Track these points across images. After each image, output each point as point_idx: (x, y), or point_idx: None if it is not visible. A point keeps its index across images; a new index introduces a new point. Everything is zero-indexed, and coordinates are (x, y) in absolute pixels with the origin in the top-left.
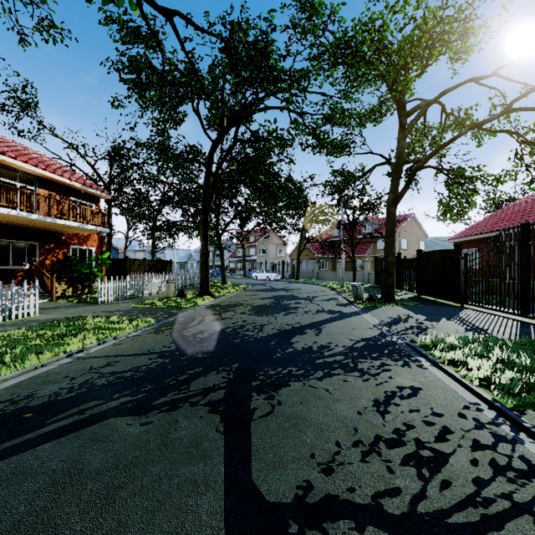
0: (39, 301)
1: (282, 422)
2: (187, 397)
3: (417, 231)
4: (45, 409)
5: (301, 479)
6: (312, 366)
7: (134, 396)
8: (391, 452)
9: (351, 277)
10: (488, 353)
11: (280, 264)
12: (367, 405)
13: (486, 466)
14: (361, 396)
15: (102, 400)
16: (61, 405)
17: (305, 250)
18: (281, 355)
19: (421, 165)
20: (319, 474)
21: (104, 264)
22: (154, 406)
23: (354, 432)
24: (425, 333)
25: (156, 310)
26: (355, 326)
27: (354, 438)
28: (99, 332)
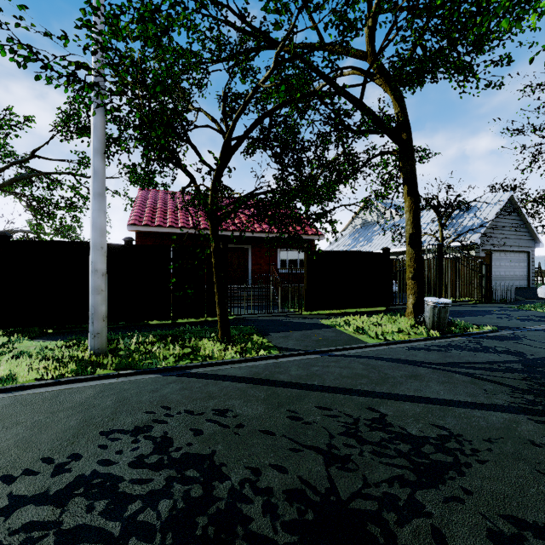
0: None
1: None
2: None
3: None
4: None
5: None
6: None
7: None
8: None
9: None
10: None
11: None
12: None
13: None
14: None
15: None
16: None
17: None
18: None
19: None
20: None
21: None
22: None
23: None
24: None
25: None
26: None
27: None
28: None
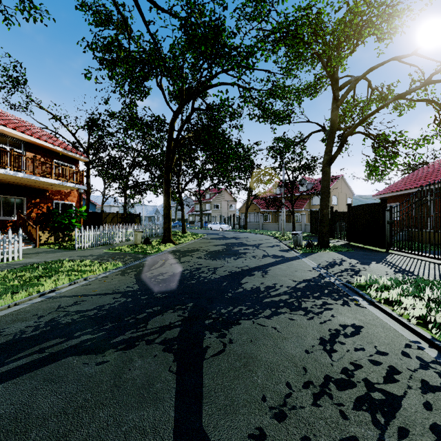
0: (25, 247)
1: (233, 361)
2: (144, 335)
3: (345, 189)
4: (8, 347)
5: (253, 426)
6: (260, 305)
7: (94, 334)
8: (342, 394)
9: (290, 227)
10: (419, 293)
11: (231, 217)
12: (313, 343)
13: (440, 410)
14: (307, 334)
15: (63, 338)
16: (24, 344)
17: (252, 205)
18: (232, 295)
19: (352, 130)
20: (272, 420)
21: (81, 216)
22: (111, 344)
23: (304, 372)
24: (358, 275)
25: (125, 255)
26: (297, 269)
27: (304, 378)
28: (72, 274)
